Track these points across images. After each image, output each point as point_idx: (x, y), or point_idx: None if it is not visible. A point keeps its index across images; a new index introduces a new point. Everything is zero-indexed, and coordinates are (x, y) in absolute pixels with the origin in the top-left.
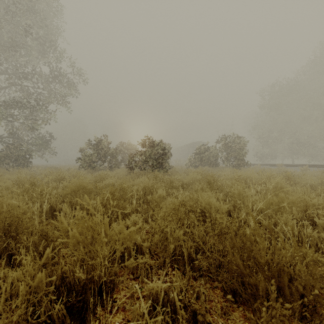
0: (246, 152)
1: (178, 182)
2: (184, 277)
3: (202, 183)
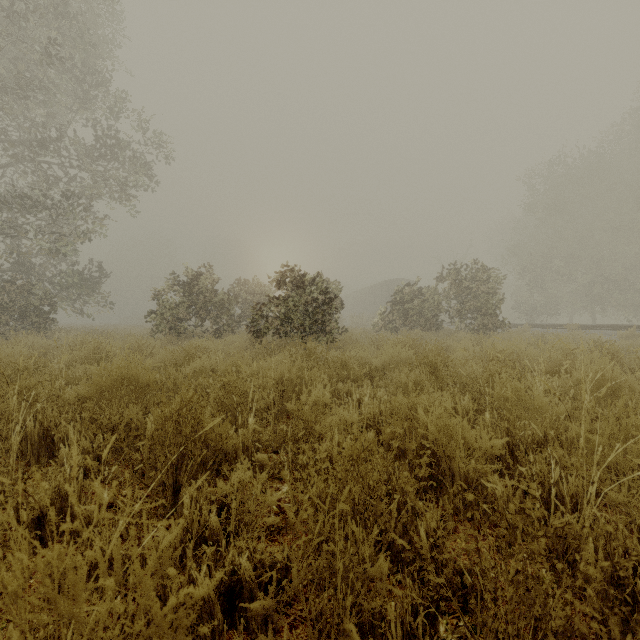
0: (502, 299)
1: (360, 366)
2: None
3: (418, 370)
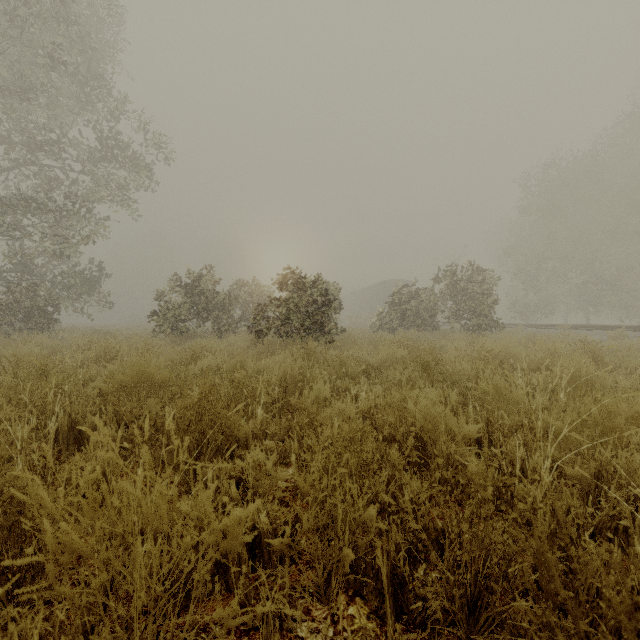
0: (496, 300)
1: (357, 364)
2: (380, 628)
3: (411, 367)
